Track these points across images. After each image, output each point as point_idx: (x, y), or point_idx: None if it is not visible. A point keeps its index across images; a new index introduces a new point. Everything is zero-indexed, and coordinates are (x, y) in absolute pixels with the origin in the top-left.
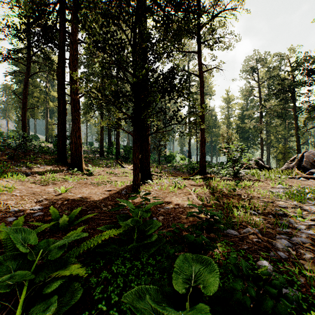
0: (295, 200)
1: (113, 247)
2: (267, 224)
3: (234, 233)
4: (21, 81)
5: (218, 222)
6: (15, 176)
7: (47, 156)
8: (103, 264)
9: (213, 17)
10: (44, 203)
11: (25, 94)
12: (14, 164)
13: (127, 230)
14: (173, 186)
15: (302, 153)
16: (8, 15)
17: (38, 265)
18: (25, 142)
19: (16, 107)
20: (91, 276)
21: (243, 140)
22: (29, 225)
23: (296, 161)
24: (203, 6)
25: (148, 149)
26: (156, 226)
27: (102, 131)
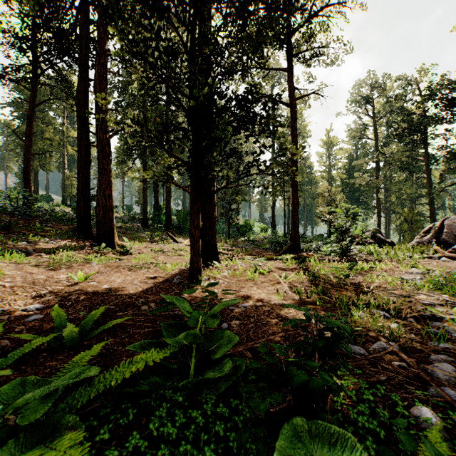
0: (443, 293)
1: (154, 382)
2: (410, 333)
3: (358, 350)
4: (26, 116)
5: (340, 337)
6: (9, 255)
7: (63, 226)
8: (134, 415)
9: (311, 17)
10: (48, 298)
11: (30, 133)
12: (9, 237)
13: (178, 350)
14: (252, 270)
15: (441, 221)
16: (3, 14)
17: (3, 429)
18: (27, 204)
19: (18, 154)
20: (109, 444)
21: (351, 202)
22: (14, 338)
23: (432, 233)
24: (295, 0)
25: (213, 214)
26: (230, 343)
27: (145, 188)
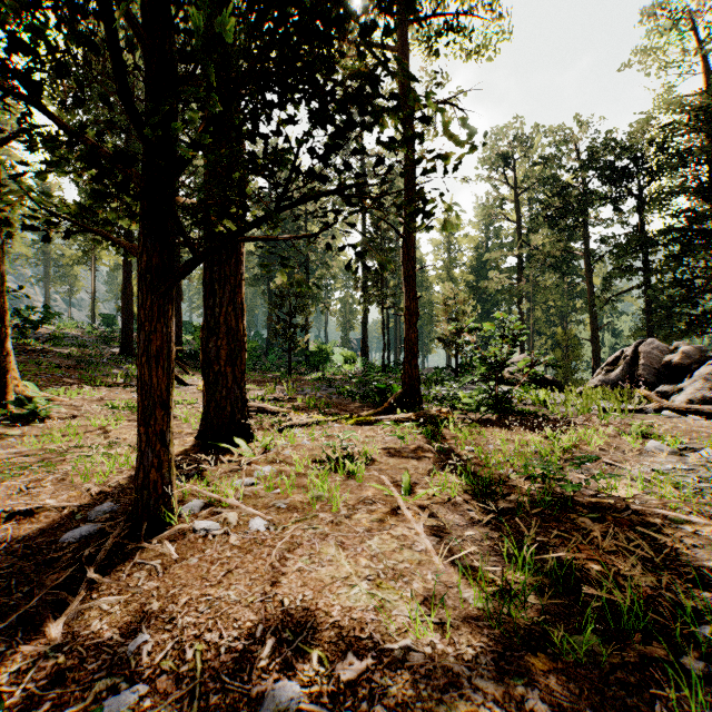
0: None
1: None
2: None
3: None
4: None
5: None
6: None
7: None
8: None
9: None
10: None
11: None
12: None
13: None
14: (326, 470)
15: (634, 347)
16: None
17: None
18: None
19: None
20: None
21: (480, 317)
22: None
23: (623, 366)
24: None
25: (238, 327)
26: None
27: (127, 282)
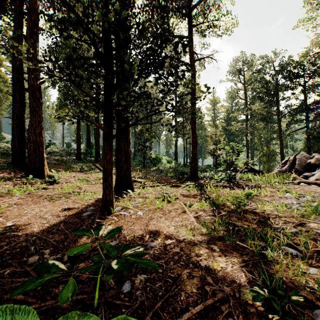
0: None
1: None
2: None
3: None
4: None
5: None
6: None
7: (3, 159)
8: None
9: None
10: None
11: None
12: None
13: None
14: (161, 199)
15: (294, 156)
16: None
17: None
18: None
19: None
20: None
21: (228, 142)
22: None
23: (288, 164)
24: None
25: (128, 150)
26: None
27: (78, 130)
